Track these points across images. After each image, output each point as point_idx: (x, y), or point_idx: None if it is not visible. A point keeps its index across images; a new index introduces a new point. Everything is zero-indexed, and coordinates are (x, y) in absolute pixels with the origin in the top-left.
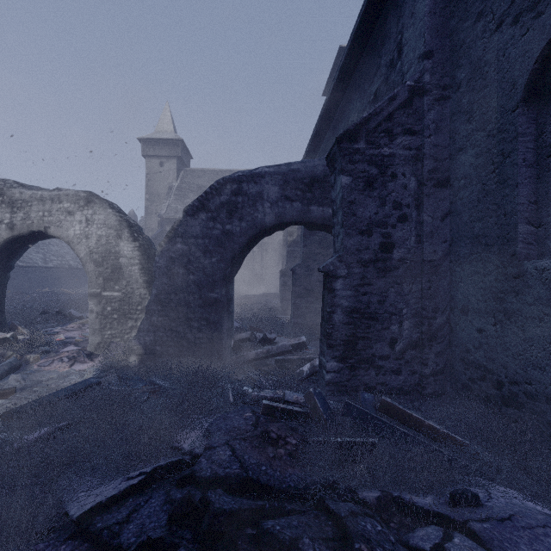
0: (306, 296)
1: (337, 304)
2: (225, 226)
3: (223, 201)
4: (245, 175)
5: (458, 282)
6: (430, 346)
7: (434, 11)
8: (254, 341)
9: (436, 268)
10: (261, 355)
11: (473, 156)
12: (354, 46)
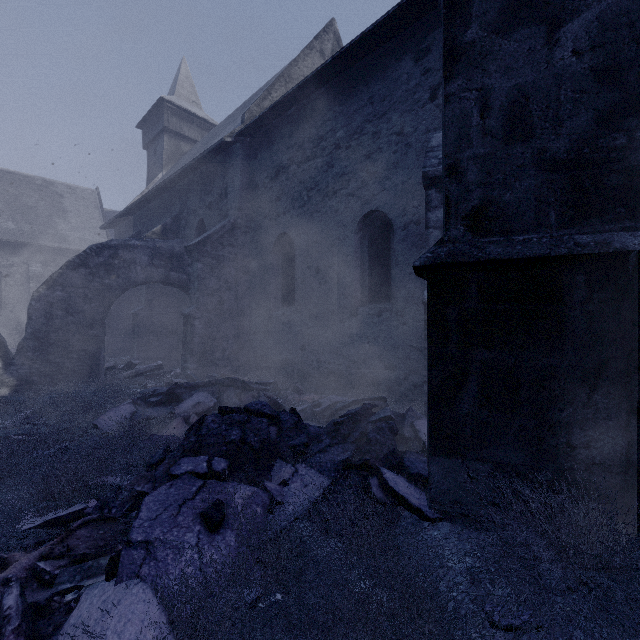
0: (148, 335)
1: (196, 333)
2: (104, 280)
3: (102, 261)
4: (121, 244)
5: (253, 321)
6: (241, 352)
7: (243, 189)
8: (116, 369)
9: (243, 314)
10: (131, 375)
11: (258, 265)
12: (195, 165)
